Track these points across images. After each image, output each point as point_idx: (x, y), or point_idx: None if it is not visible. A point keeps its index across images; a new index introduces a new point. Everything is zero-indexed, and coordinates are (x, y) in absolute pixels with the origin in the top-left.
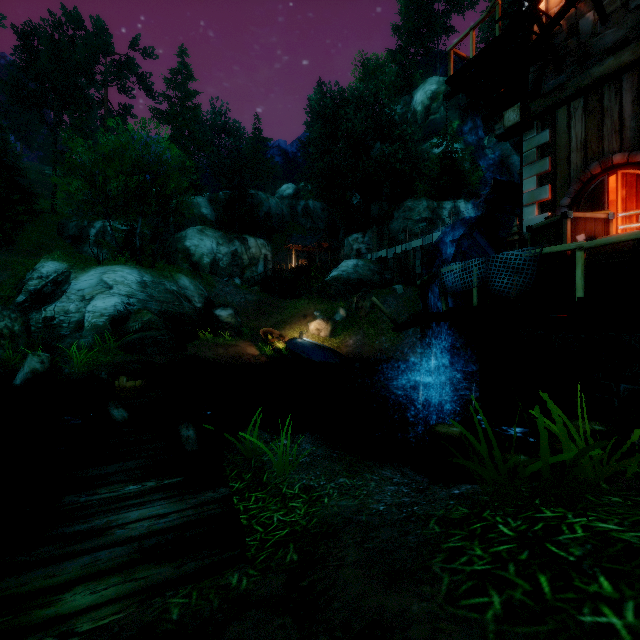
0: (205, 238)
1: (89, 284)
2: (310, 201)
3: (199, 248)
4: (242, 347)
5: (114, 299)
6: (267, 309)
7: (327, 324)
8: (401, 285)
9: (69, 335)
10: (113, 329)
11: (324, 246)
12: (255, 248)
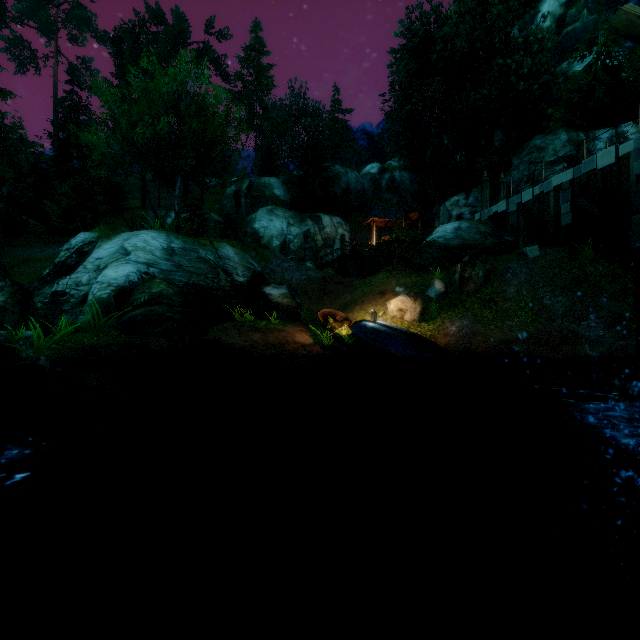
0: (275, 218)
1: (108, 252)
2: (396, 172)
3: (268, 230)
4: (289, 333)
5: (128, 267)
6: (334, 288)
7: (415, 302)
8: (534, 245)
9: (70, 311)
10: (117, 303)
11: (413, 218)
12: (330, 227)
